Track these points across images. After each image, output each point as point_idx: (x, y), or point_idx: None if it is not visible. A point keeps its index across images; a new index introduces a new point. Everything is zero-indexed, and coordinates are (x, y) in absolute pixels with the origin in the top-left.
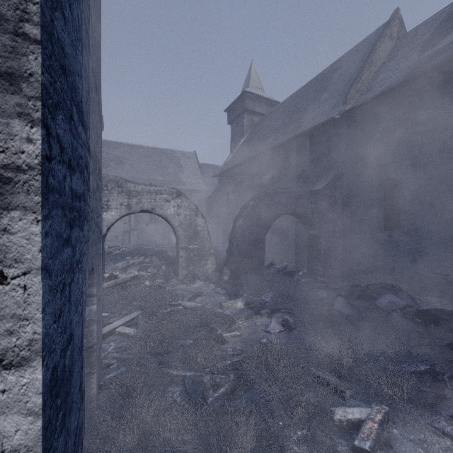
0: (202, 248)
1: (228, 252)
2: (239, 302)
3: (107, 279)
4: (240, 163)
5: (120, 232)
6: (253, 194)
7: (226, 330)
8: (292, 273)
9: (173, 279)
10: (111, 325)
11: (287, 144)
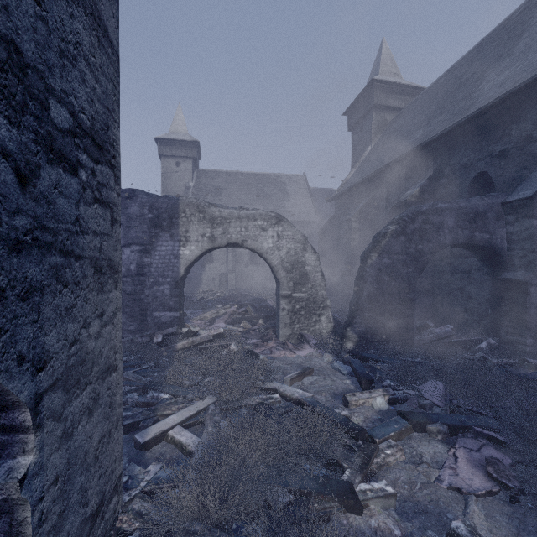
0: (313, 298)
1: (354, 305)
2: (379, 397)
3: (185, 335)
4: (367, 177)
5: (217, 274)
6: (387, 220)
7: (362, 472)
8: (466, 344)
9: (271, 341)
10: (163, 422)
11: (449, 136)
